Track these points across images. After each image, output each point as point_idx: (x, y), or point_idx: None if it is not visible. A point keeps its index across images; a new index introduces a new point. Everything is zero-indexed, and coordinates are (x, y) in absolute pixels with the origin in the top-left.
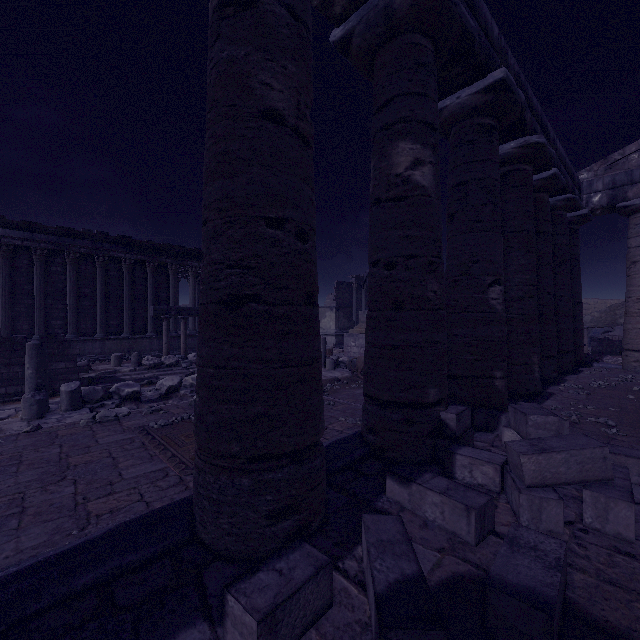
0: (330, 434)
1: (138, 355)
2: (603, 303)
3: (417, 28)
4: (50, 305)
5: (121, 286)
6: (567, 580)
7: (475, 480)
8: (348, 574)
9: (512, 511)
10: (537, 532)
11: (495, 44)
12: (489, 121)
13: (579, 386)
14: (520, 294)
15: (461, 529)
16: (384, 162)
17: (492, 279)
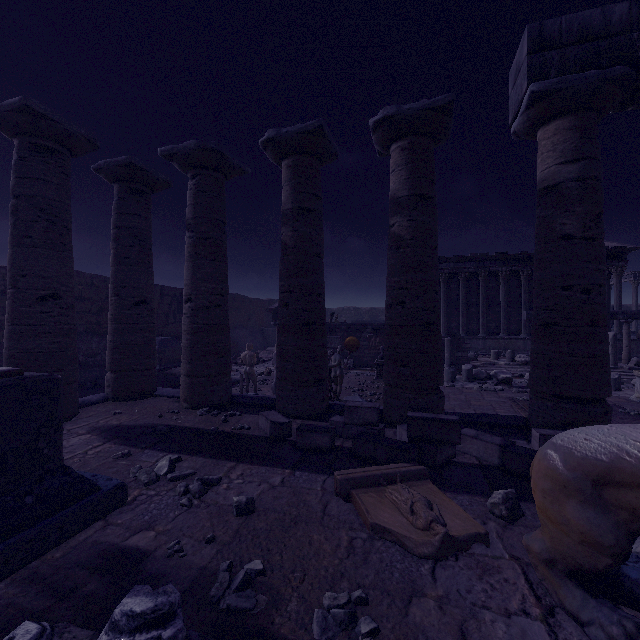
0: None
1: (511, 352)
2: None
3: None
4: (449, 312)
5: (498, 295)
6: None
7: None
8: None
9: None
10: None
11: None
12: None
13: None
14: None
15: None
16: None
17: None
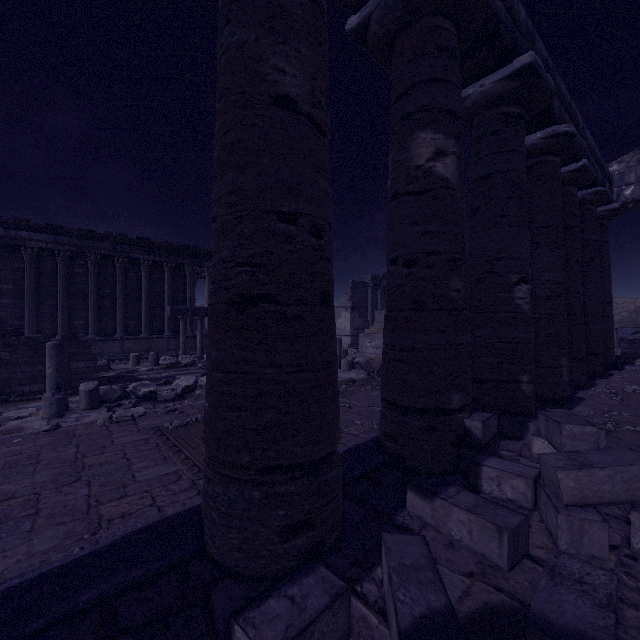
0: (346, 438)
1: (155, 355)
2: (632, 302)
3: (439, 10)
4: (72, 306)
5: (140, 287)
6: (618, 617)
7: (504, 494)
8: (367, 600)
9: (547, 531)
10: (581, 561)
11: (522, 27)
12: (515, 110)
13: (611, 391)
14: (547, 293)
15: (492, 552)
16: (403, 154)
17: (518, 277)
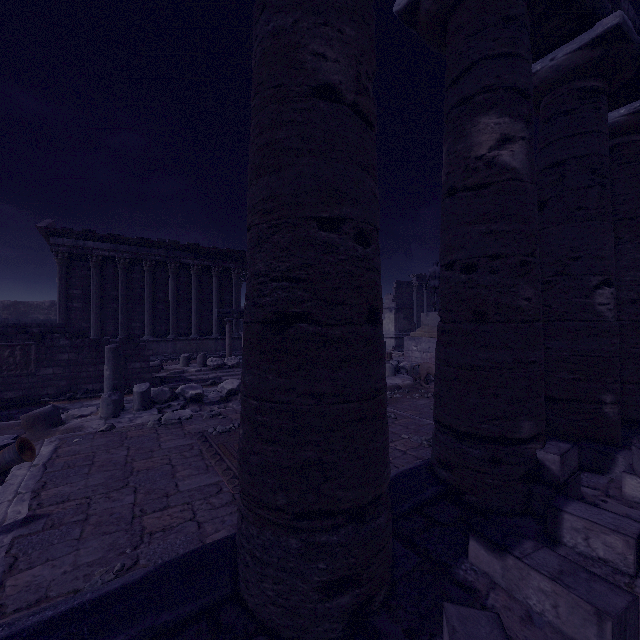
0: (392, 455)
1: (203, 356)
2: None
3: None
4: (131, 309)
5: (190, 290)
6: None
7: (593, 551)
8: None
9: None
10: None
11: None
12: (595, 83)
13: None
14: (632, 296)
15: (587, 639)
16: (461, 143)
17: (599, 279)
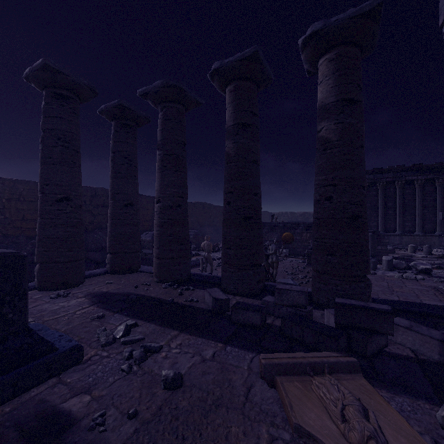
0: None
1: (428, 247)
2: None
3: None
4: (369, 214)
5: (414, 199)
6: None
7: None
8: None
9: None
10: None
11: None
12: None
13: None
14: None
15: None
16: None
17: None
